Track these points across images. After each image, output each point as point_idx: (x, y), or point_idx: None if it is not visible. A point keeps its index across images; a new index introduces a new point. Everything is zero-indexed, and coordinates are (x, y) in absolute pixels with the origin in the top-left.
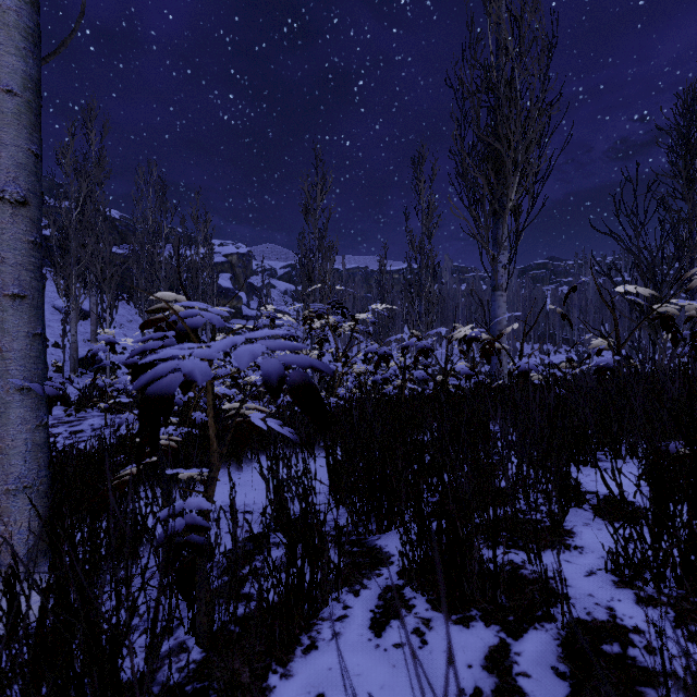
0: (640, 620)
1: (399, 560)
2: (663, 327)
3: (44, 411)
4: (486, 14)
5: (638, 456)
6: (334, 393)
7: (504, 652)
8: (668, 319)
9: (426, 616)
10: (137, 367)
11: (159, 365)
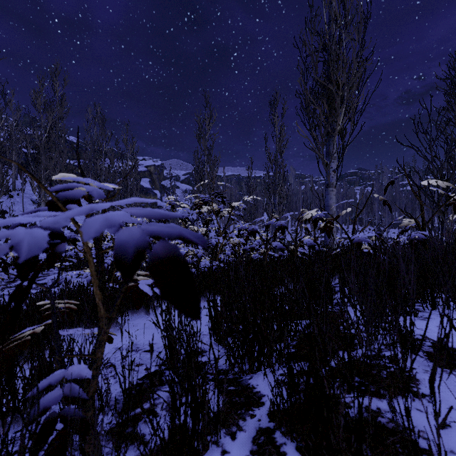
0: None
1: (270, 406)
2: (455, 210)
3: None
4: None
5: None
6: (217, 258)
7: None
8: None
9: None
10: None
11: None
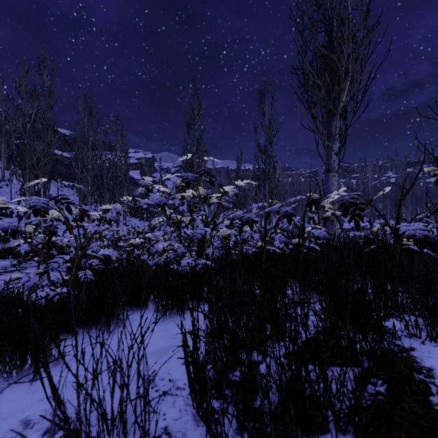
0: None
1: None
2: None
3: None
4: None
5: None
6: (204, 254)
7: None
8: None
9: None
10: None
11: None
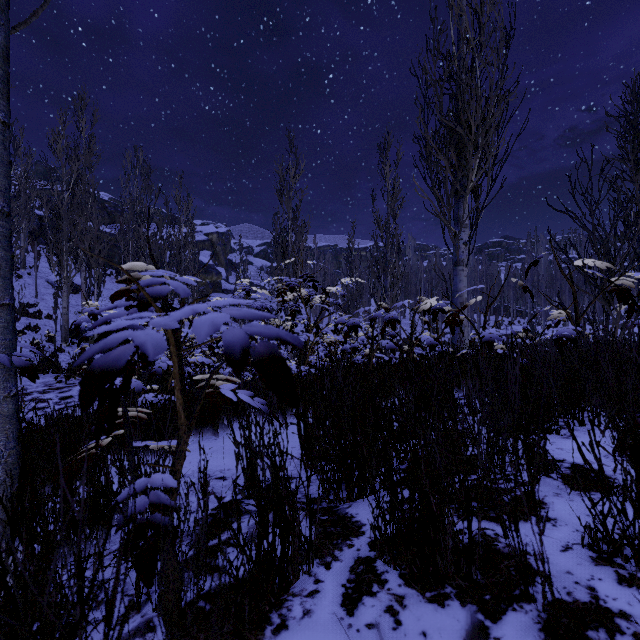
0: (625, 602)
1: (370, 532)
2: (619, 299)
3: (12, 382)
4: (448, 7)
5: (619, 430)
6: (306, 362)
7: (483, 637)
8: (625, 291)
9: (399, 593)
10: (98, 338)
11: (110, 336)
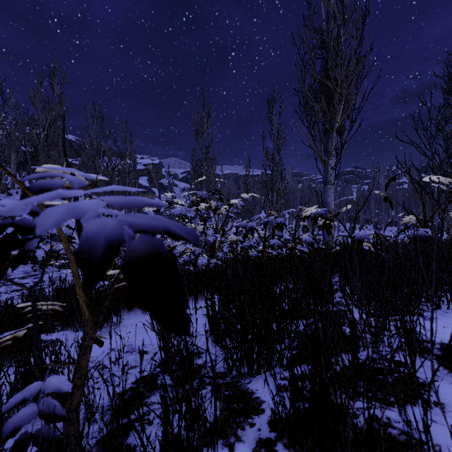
0: None
1: (271, 416)
2: None
3: None
4: None
5: None
6: (215, 256)
7: None
8: None
9: None
10: None
11: None
